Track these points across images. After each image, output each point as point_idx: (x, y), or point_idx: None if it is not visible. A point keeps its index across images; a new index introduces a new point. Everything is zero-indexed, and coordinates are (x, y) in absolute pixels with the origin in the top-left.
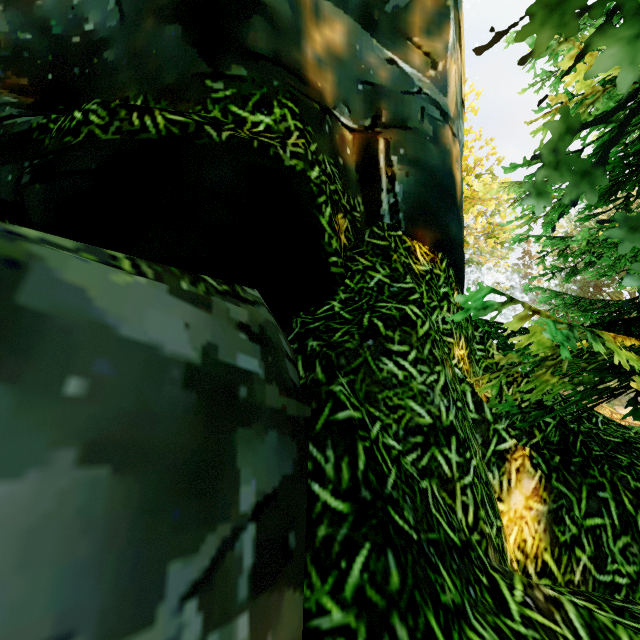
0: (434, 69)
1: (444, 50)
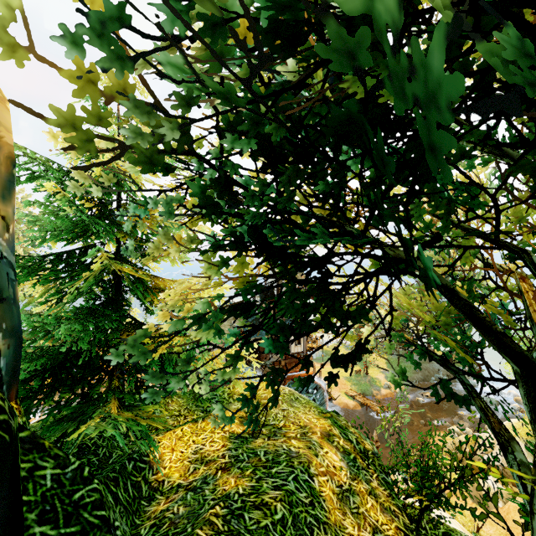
0: (8, 232)
1: (13, 214)
